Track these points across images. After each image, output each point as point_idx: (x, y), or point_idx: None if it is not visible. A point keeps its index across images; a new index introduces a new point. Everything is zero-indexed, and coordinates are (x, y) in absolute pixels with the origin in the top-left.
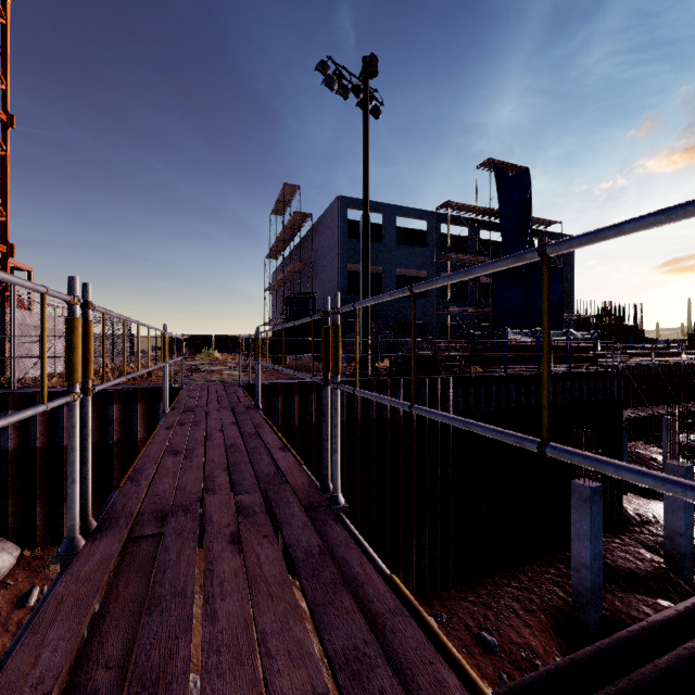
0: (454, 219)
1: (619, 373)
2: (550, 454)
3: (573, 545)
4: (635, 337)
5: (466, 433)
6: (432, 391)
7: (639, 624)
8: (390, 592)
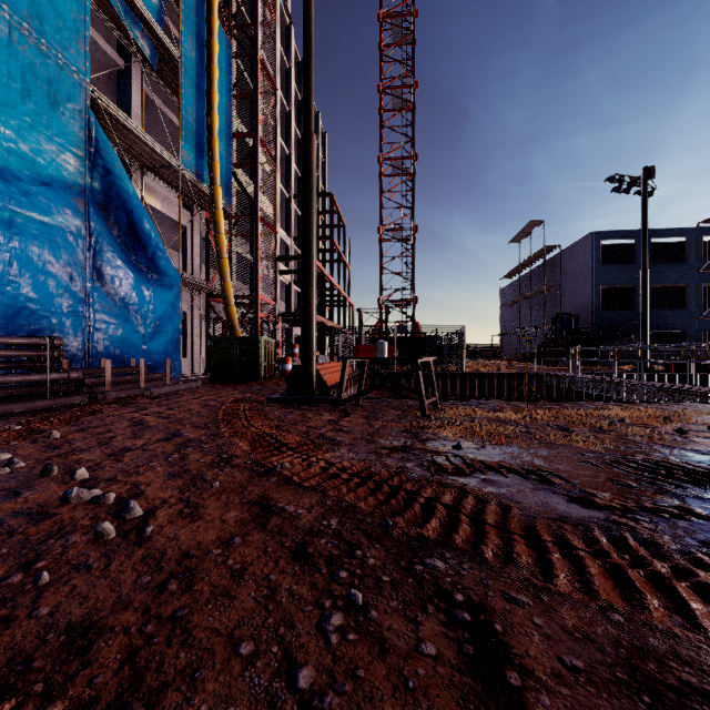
0: None
1: None
2: None
3: None
4: None
5: None
6: (702, 383)
7: None
8: None
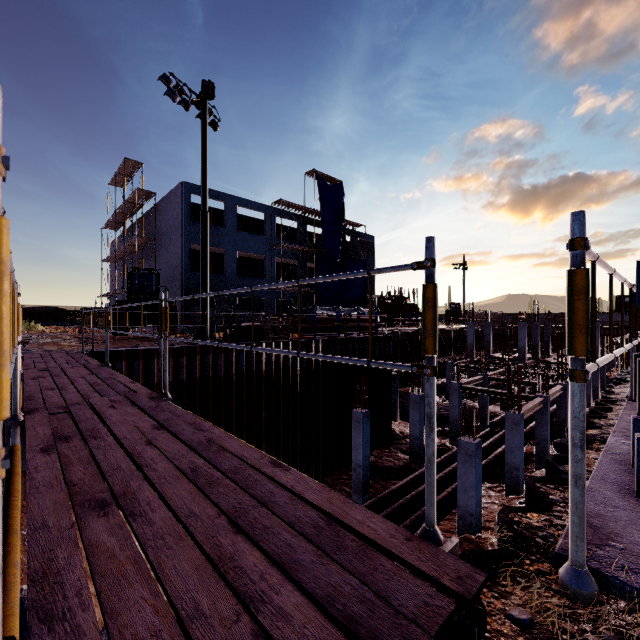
0: (287, 214)
1: (390, 337)
2: (219, 345)
3: (353, 453)
4: (414, 312)
5: (285, 384)
6: (259, 353)
7: (383, 493)
8: (185, 411)
